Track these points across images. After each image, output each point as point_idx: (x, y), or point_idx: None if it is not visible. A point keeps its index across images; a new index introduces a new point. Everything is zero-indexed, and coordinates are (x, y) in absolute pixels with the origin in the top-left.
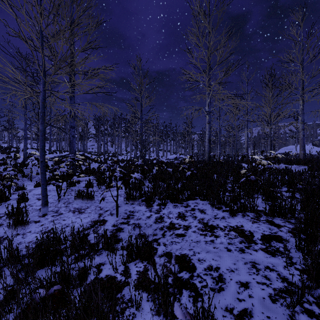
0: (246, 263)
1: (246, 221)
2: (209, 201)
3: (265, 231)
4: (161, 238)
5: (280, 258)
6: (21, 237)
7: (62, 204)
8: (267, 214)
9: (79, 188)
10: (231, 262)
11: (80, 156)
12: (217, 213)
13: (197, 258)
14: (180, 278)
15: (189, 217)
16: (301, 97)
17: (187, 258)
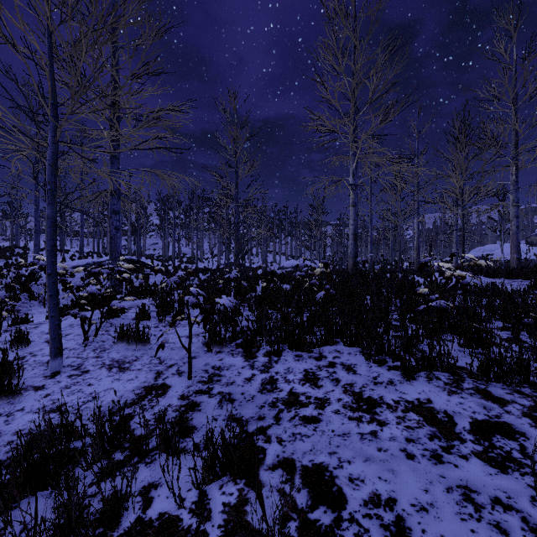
0: (450, 489)
1: (436, 391)
2: (362, 348)
3: (477, 412)
4: (272, 426)
5: (519, 477)
6: (3, 422)
7: (91, 351)
8: (475, 375)
9: (124, 320)
10: (418, 485)
11: (126, 263)
12: (379, 373)
13: (346, 474)
14: (314, 525)
15: (325, 380)
16: (513, 160)
17: (326, 475)
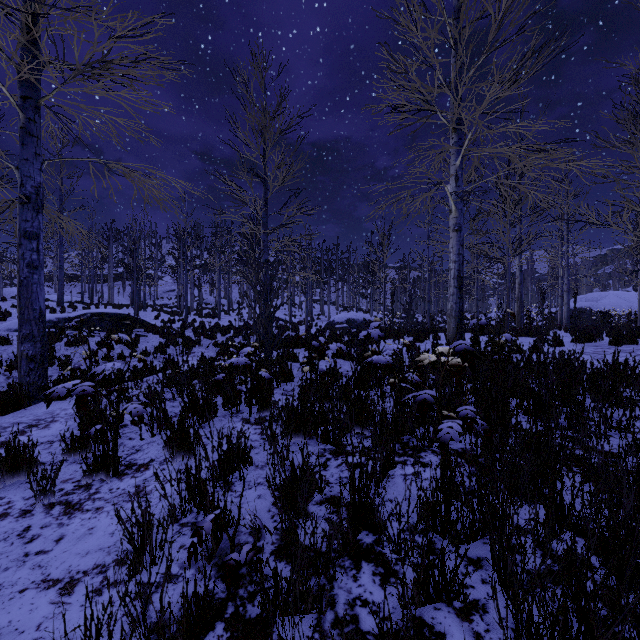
0: None
1: None
2: None
3: None
4: None
5: None
6: None
7: None
8: None
9: None
10: None
11: None
12: None
13: None
14: None
15: None
16: None
17: None
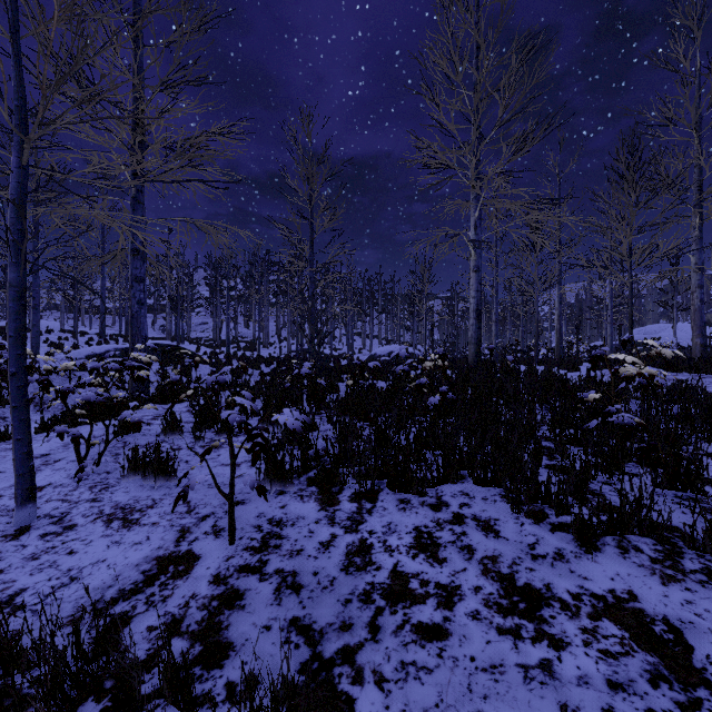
0: None
1: (639, 575)
2: (507, 493)
3: None
4: (365, 646)
5: None
6: None
7: (86, 490)
8: (701, 545)
9: (145, 437)
10: None
11: (144, 354)
12: (537, 537)
13: None
14: None
15: (449, 548)
16: (695, 208)
17: None
